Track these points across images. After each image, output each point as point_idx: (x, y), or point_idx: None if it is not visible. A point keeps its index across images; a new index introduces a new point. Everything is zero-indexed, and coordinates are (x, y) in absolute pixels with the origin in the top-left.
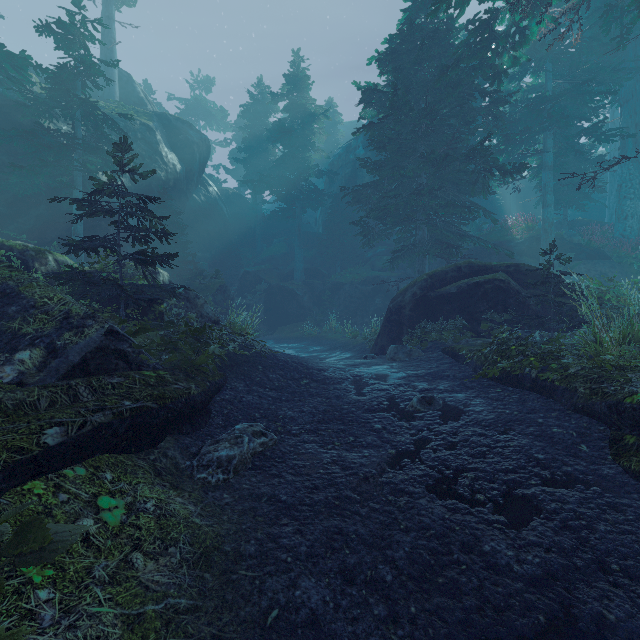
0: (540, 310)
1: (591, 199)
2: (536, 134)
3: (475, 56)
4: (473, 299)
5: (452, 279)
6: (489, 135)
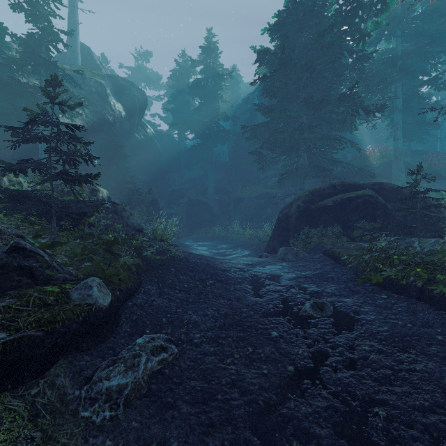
0: (402, 219)
1: (429, 134)
2: (389, 85)
3: (345, 22)
4: (346, 211)
5: (328, 195)
6: (357, 82)
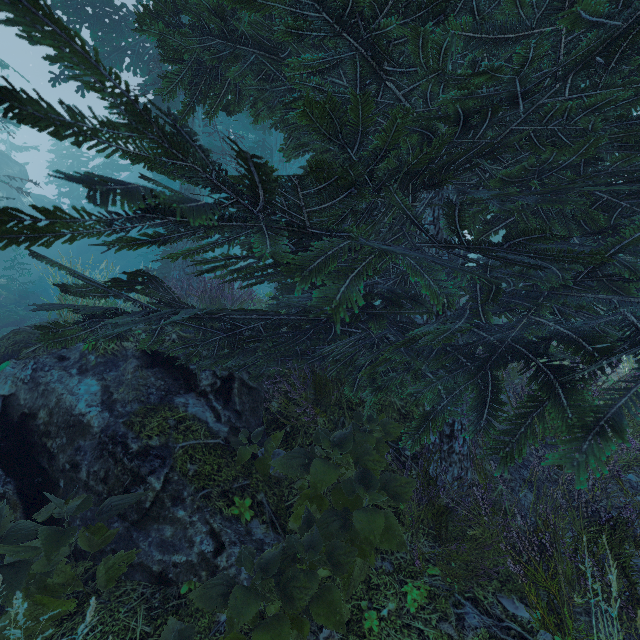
0: None
1: None
2: None
3: None
4: None
5: None
6: None
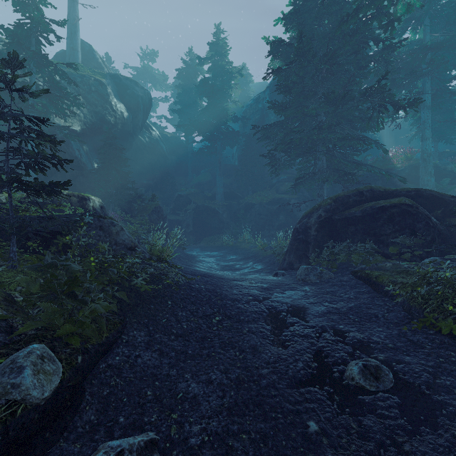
0: (446, 233)
1: None
2: (417, 79)
3: (373, 4)
4: (378, 222)
5: (354, 203)
6: (386, 73)
